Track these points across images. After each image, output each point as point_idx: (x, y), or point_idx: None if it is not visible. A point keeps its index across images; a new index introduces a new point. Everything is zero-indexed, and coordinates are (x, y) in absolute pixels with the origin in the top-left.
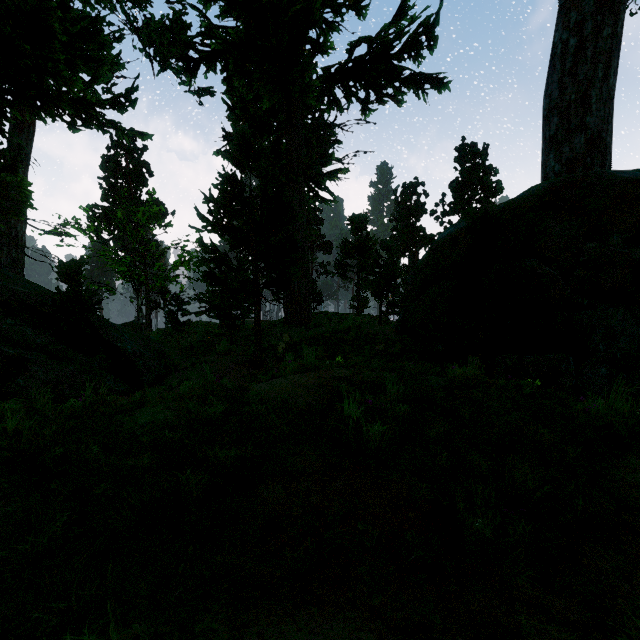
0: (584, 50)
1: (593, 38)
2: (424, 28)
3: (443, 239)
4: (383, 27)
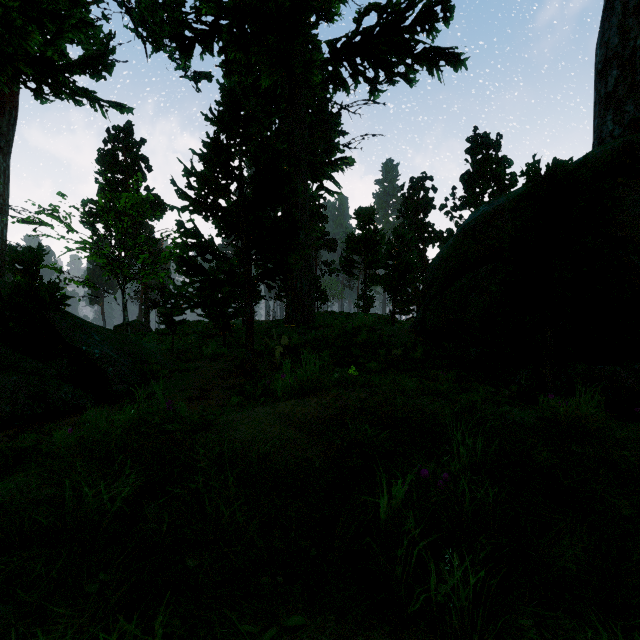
0: None
1: None
2: None
3: (475, 220)
4: None
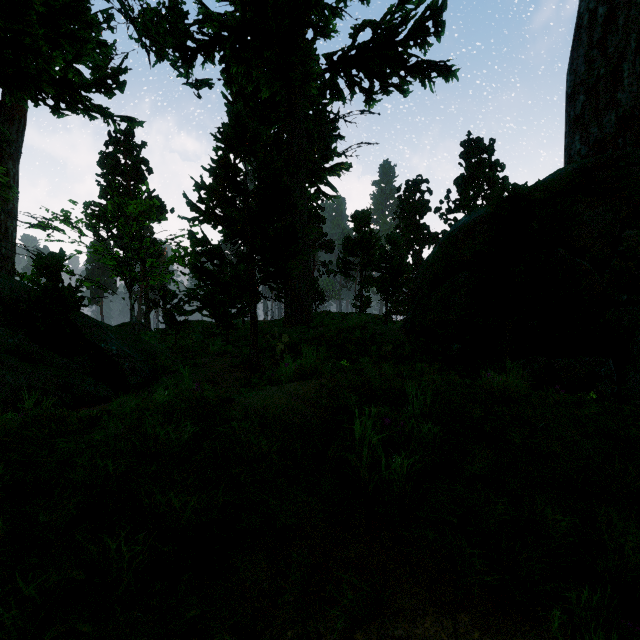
0: (615, 19)
1: (625, 5)
2: (431, 12)
3: (457, 229)
4: (389, 9)
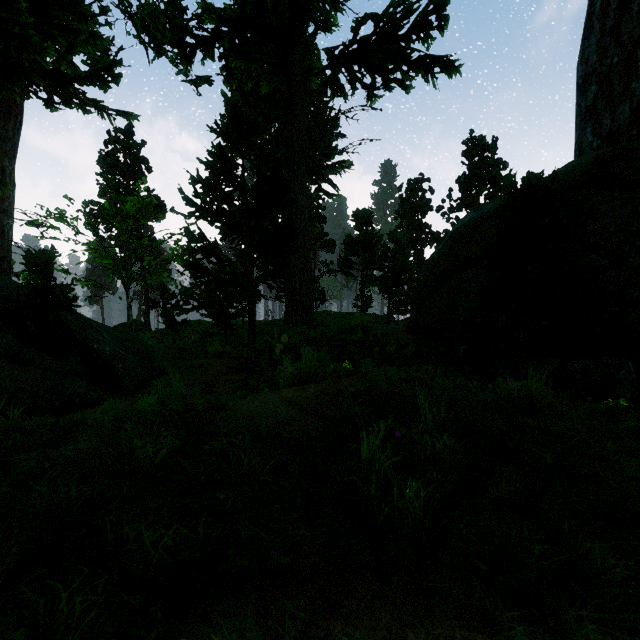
0: (629, 5)
1: None
2: (434, 6)
3: (463, 225)
4: (391, 2)
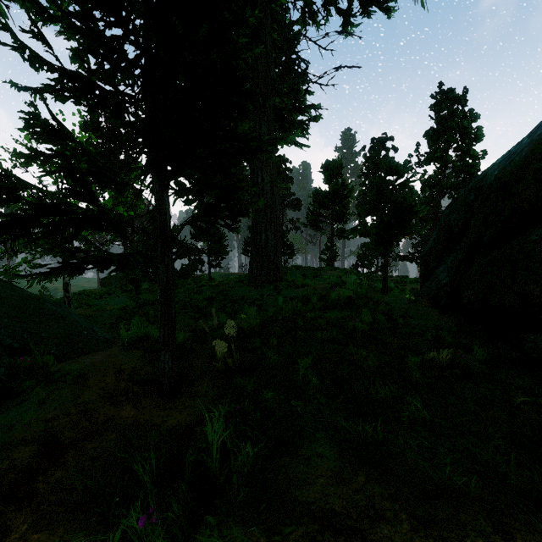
0: None
1: None
2: None
3: None
4: None
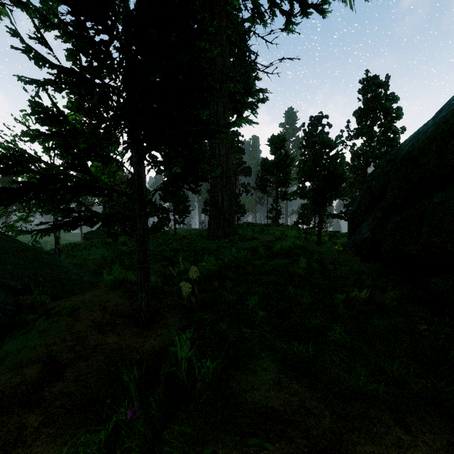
0: None
1: None
2: None
3: None
4: None
